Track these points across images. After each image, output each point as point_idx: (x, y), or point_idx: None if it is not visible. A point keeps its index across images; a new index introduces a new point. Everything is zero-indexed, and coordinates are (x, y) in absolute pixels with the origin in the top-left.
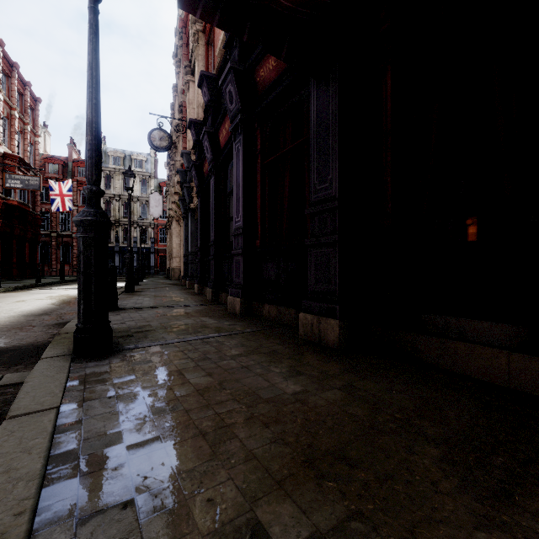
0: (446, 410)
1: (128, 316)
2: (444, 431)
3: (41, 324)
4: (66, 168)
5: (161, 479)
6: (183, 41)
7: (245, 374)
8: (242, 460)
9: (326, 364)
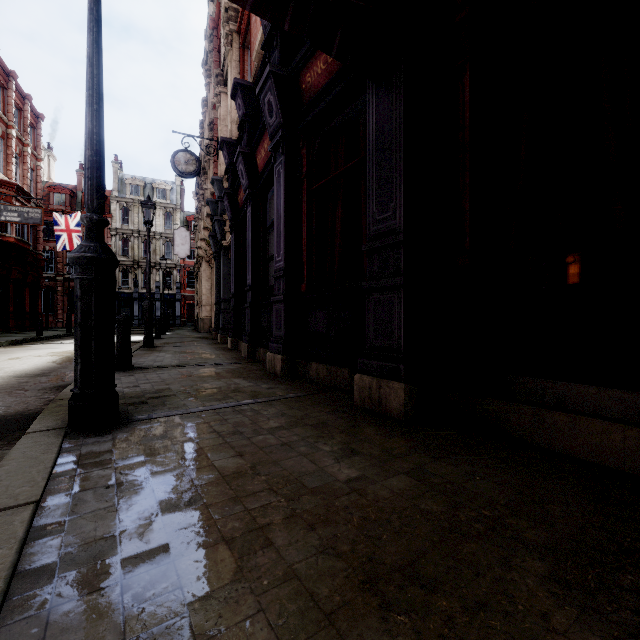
0: (548, 504)
1: (143, 377)
2: (548, 535)
3: (36, 387)
4: (74, 198)
5: (164, 612)
6: (214, 45)
7: (286, 453)
8: (278, 580)
9: (389, 439)
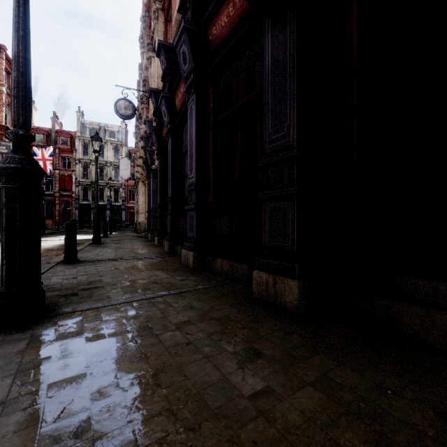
0: None
1: (83, 269)
2: None
3: None
4: (49, 137)
5: None
6: (146, 24)
7: (190, 355)
8: None
9: (288, 337)
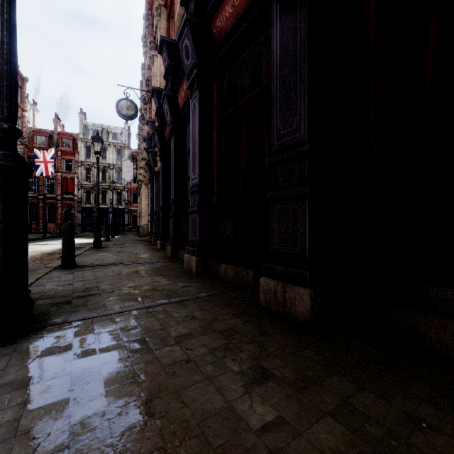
0: None
1: (81, 275)
2: None
3: None
4: (51, 139)
5: None
6: (149, 22)
7: (190, 376)
8: None
9: (300, 353)
